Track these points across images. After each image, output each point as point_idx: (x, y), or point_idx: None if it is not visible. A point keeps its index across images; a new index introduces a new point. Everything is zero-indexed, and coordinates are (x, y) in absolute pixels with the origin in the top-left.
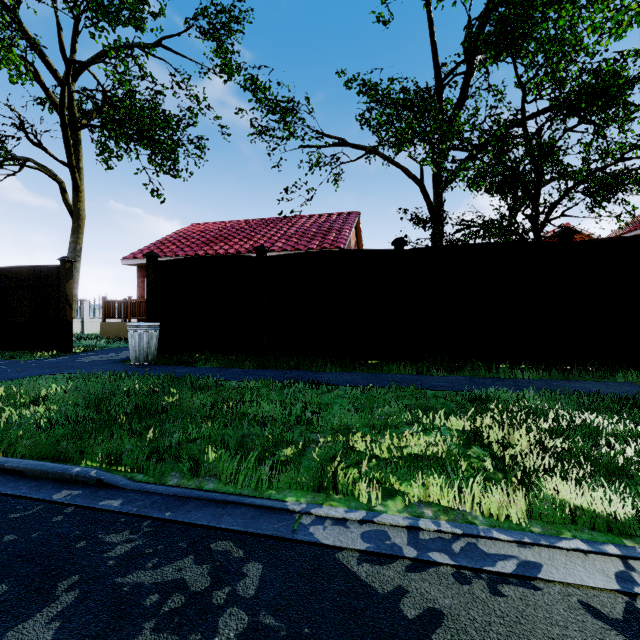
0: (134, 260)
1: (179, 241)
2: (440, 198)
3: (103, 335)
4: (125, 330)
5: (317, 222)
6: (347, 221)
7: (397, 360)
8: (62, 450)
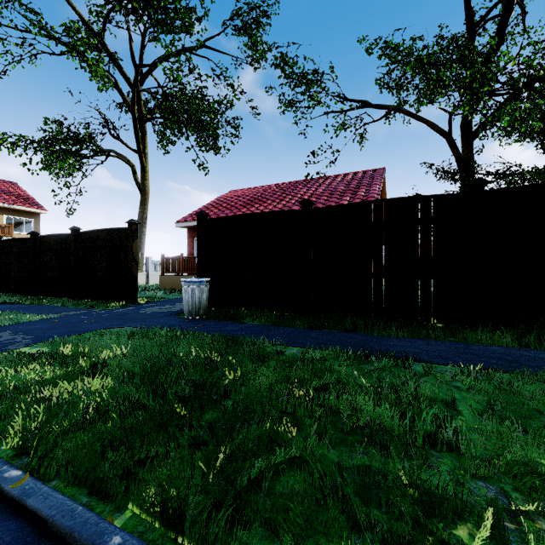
0: (185, 223)
1: (220, 205)
2: (470, 149)
3: (162, 286)
4: (178, 282)
5: (344, 180)
6: (375, 177)
7: (474, 324)
8: (103, 476)
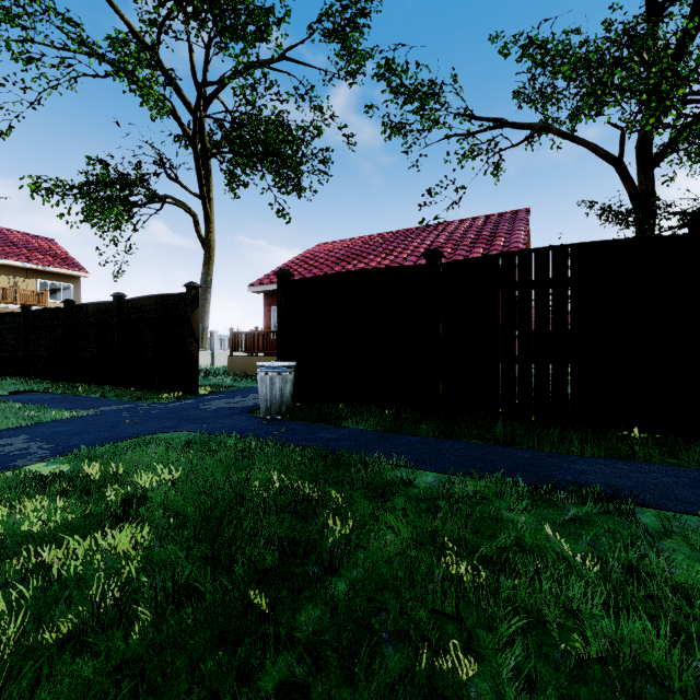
0: (260, 287)
1: (306, 263)
2: (650, 179)
3: (230, 370)
4: (252, 365)
5: (473, 226)
6: (517, 221)
7: None
8: None
